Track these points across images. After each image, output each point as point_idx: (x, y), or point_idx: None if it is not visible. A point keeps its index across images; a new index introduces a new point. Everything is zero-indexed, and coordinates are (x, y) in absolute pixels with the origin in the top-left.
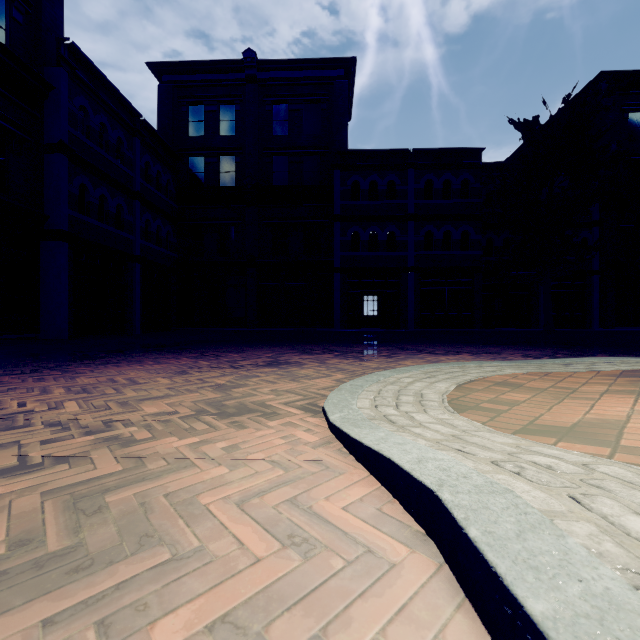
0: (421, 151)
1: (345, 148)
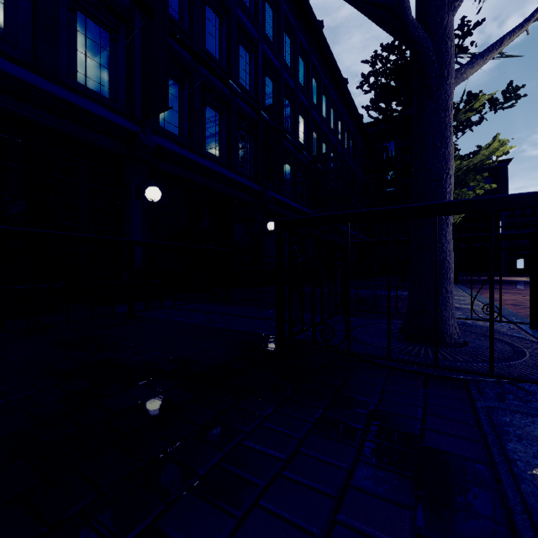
0: None
1: None
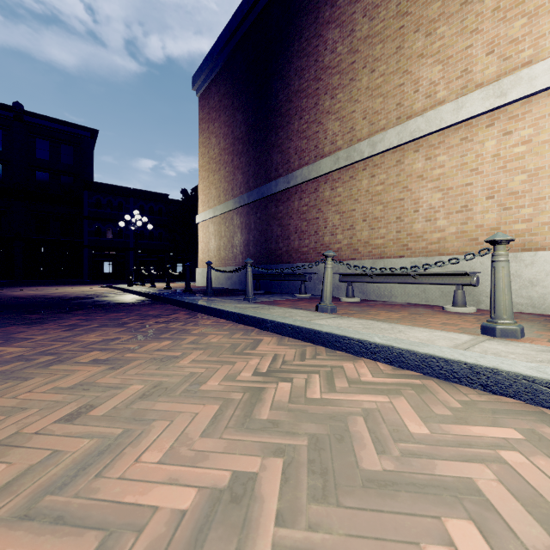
0: (137, 190)
1: (91, 178)
